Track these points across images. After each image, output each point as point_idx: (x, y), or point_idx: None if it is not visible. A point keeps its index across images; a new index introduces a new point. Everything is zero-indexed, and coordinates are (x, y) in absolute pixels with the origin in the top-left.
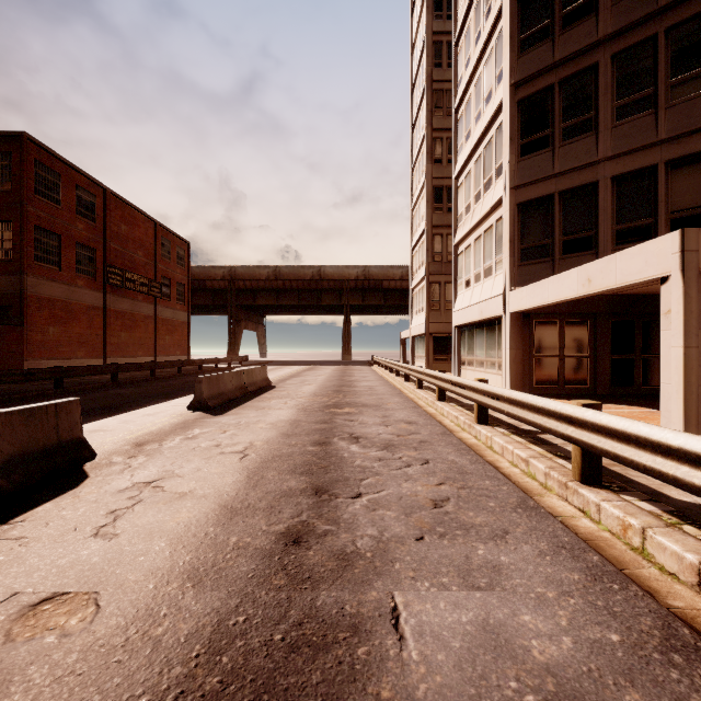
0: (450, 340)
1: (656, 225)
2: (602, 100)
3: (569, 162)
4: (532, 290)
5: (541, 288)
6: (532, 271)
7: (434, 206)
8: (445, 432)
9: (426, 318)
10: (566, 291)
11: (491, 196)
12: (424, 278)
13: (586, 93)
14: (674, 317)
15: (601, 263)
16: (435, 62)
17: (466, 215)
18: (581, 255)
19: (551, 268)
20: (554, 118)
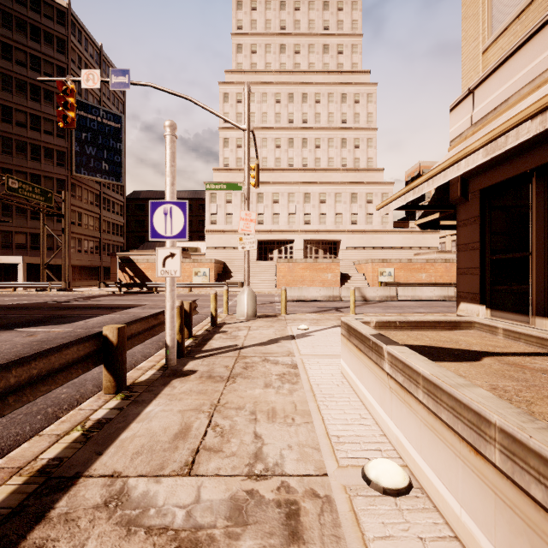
0: None
1: (13, 245)
2: None
3: None
4: None
5: None
6: None
7: None
8: None
9: None
10: None
11: None
12: None
13: None
14: (22, 270)
15: (5, 257)
16: None
17: None
18: None
19: None
20: None
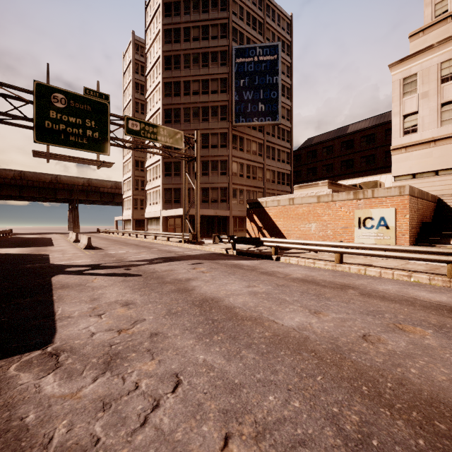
0: (142, 222)
1: (190, 200)
2: (181, 170)
3: (175, 182)
4: (167, 212)
5: (168, 212)
6: (167, 206)
7: (135, 168)
8: (148, 242)
9: (132, 213)
10: (172, 214)
11: (157, 182)
12: (131, 196)
13: (178, 167)
14: None
15: (177, 210)
16: (136, 110)
17: (150, 182)
18: (177, 204)
19: (171, 206)
20: (172, 170)
